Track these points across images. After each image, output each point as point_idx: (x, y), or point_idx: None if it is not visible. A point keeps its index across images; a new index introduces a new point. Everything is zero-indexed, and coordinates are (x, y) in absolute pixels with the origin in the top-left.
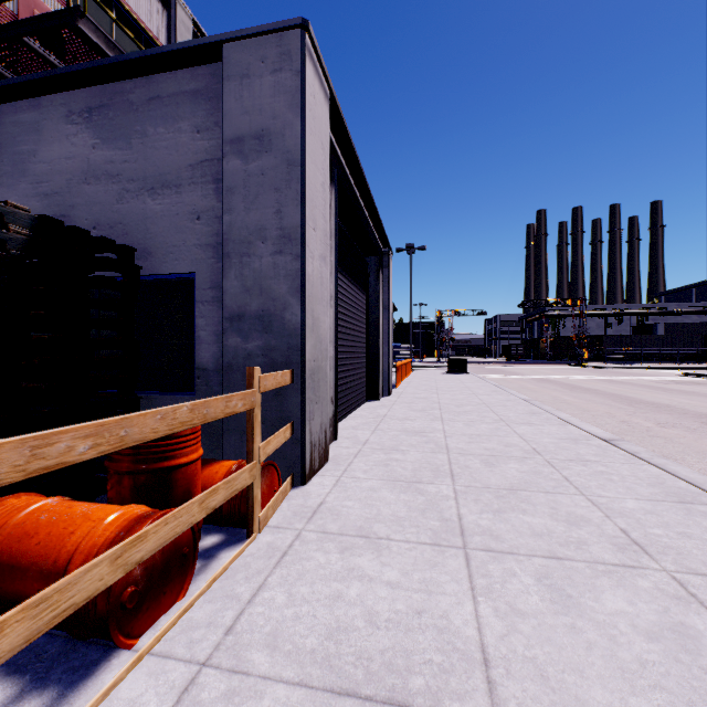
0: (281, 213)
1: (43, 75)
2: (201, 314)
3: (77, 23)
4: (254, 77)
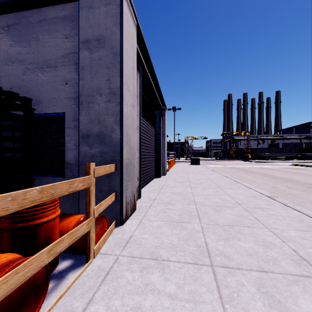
0: (109, 80)
1: None
2: (68, 134)
3: None
4: (95, 8)
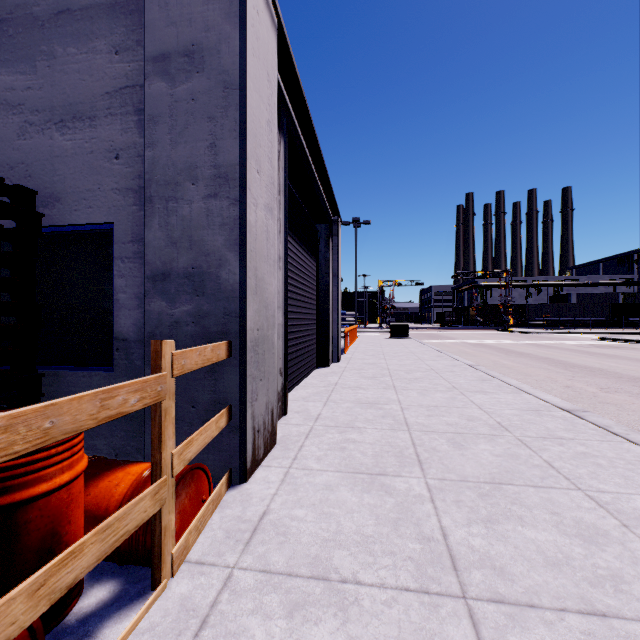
0: (215, 148)
1: None
2: (120, 273)
3: None
4: None
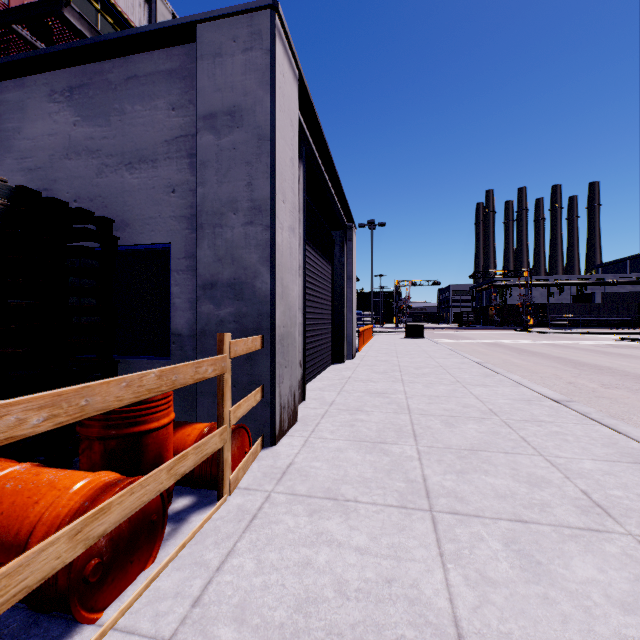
0: (251, 186)
1: (26, 56)
2: (176, 282)
3: (62, 11)
4: (226, 56)
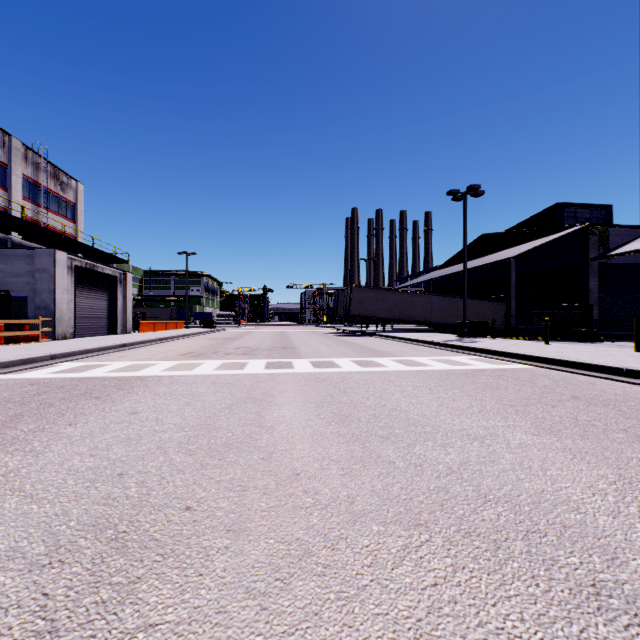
0: (50, 286)
1: None
2: (29, 306)
3: None
4: (43, 257)
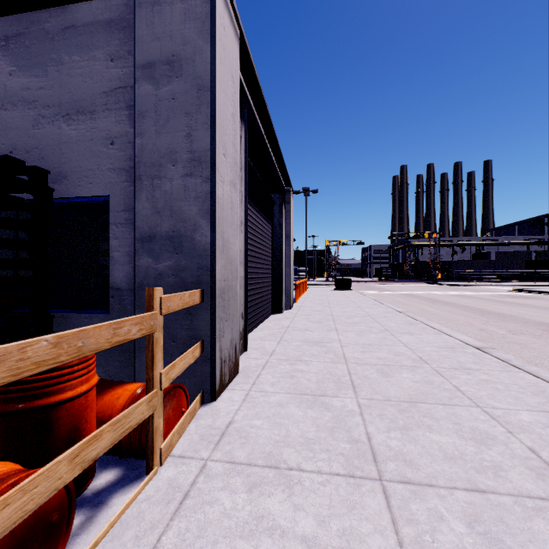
0: (191, 137)
1: None
2: (115, 235)
3: None
4: (165, 4)
